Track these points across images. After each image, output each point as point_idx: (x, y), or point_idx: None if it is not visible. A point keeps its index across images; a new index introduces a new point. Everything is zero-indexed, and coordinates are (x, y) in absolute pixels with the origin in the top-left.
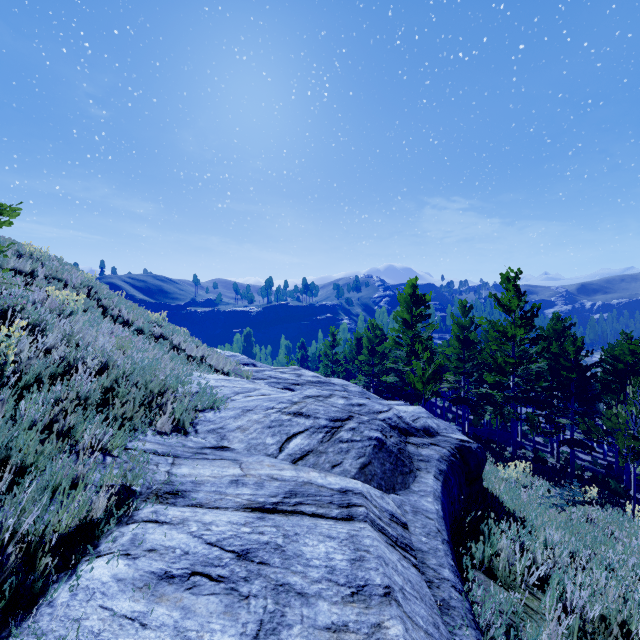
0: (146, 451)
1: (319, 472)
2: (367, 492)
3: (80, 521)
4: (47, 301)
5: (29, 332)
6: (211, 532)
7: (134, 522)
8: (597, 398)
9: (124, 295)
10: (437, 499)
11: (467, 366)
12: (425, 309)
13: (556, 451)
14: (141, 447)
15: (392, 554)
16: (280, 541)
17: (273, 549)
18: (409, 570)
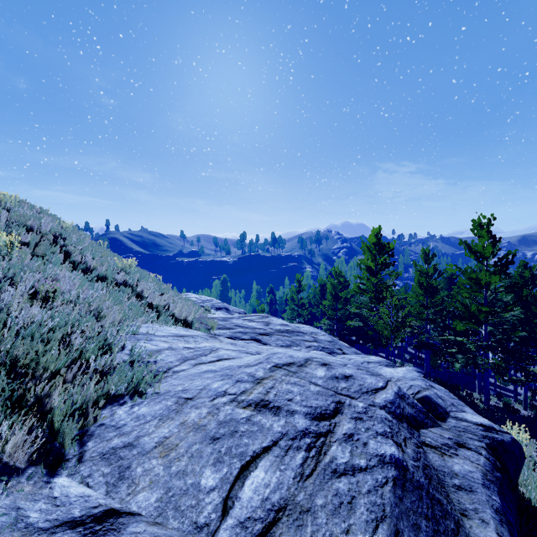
0: None
1: None
2: None
3: None
4: None
5: None
6: None
7: None
8: None
9: (106, 244)
10: None
11: (429, 312)
12: (389, 257)
13: (523, 398)
14: None
15: None
16: None
17: None
18: None
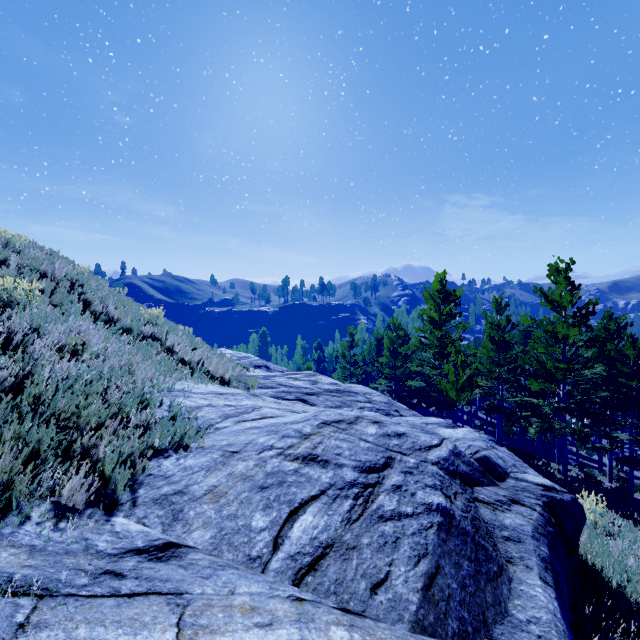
0: None
1: (349, 626)
2: None
3: None
4: None
5: None
6: None
7: None
8: None
9: (126, 291)
10: None
11: (502, 370)
12: (455, 307)
13: (608, 469)
14: None
15: None
16: None
17: None
18: None
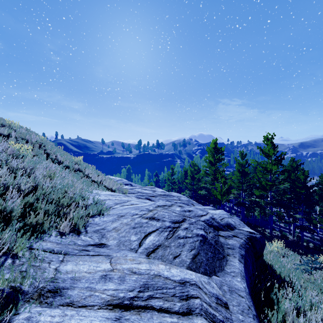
0: (45, 250)
1: (165, 264)
2: (199, 281)
3: None
4: (8, 150)
5: None
6: None
7: None
8: (316, 204)
9: (62, 148)
10: (243, 278)
11: (244, 186)
12: (221, 155)
13: (292, 232)
14: (43, 247)
15: None
16: None
17: None
18: None
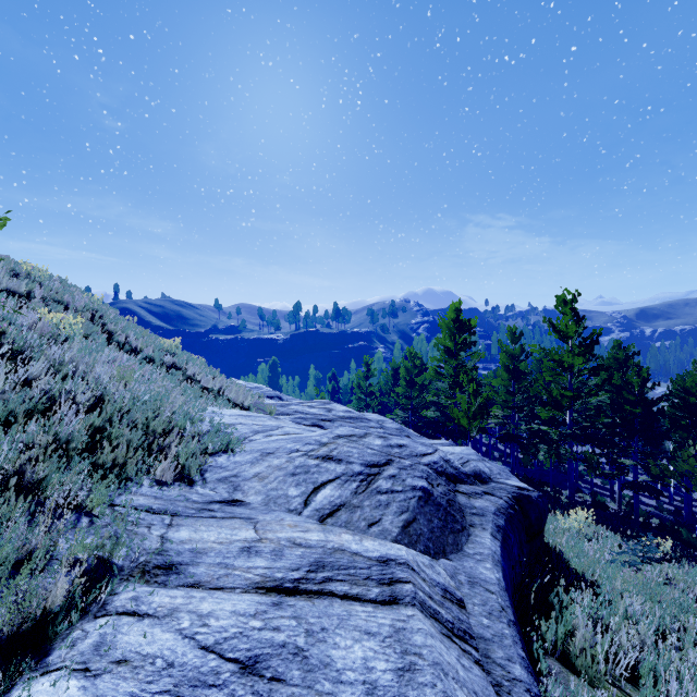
0: (138, 508)
1: (353, 534)
2: (413, 560)
3: (26, 618)
4: (38, 325)
5: (11, 360)
6: (208, 629)
7: (105, 615)
8: (665, 436)
9: (135, 320)
10: (497, 564)
11: (517, 399)
12: (470, 336)
13: (617, 495)
14: (132, 502)
15: (449, 651)
16: (301, 641)
17: (291, 655)
18: (472, 672)
